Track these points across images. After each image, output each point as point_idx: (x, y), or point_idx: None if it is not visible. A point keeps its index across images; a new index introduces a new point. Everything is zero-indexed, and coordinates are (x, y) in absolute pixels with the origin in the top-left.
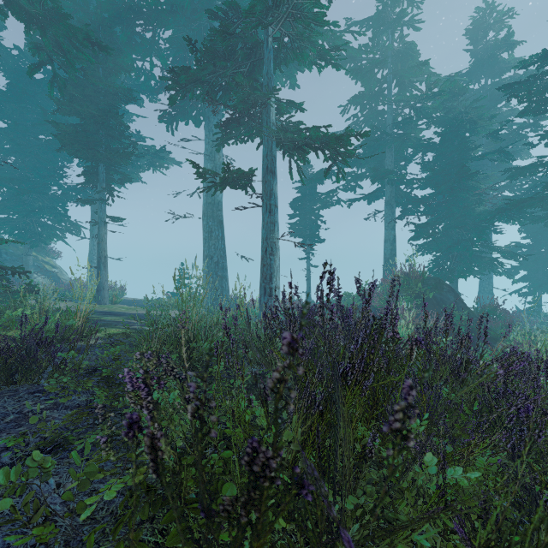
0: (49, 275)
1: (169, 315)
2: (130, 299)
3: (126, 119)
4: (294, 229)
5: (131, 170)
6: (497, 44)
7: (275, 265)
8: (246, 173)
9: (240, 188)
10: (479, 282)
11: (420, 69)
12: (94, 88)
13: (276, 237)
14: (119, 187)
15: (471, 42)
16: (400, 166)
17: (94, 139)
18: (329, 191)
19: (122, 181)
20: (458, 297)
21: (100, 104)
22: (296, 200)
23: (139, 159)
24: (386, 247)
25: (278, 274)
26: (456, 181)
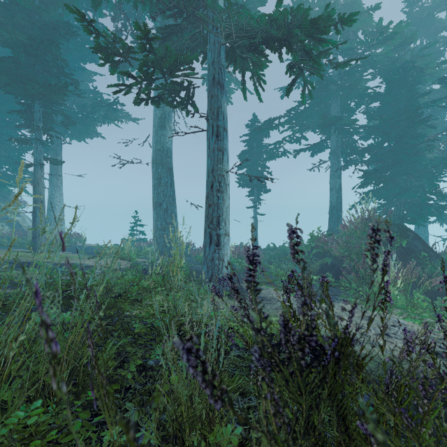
0: (9, 222)
1: (76, 273)
2: (87, 245)
3: (86, 79)
4: (242, 179)
5: (88, 123)
6: (435, 3)
7: (224, 204)
8: (179, 59)
9: (178, 106)
10: (415, 229)
11: (370, 15)
12: (28, 18)
13: (226, 169)
14: (77, 139)
15: (407, 5)
16: (344, 117)
17: (27, 72)
18: (276, 141)
19: (67, 125)
20: (426, 245)
21: (33, 34)
22: (244, 153)
23: (95, 112)
24: (332, 195)
25: (228, 217)
26: (409, 125)
